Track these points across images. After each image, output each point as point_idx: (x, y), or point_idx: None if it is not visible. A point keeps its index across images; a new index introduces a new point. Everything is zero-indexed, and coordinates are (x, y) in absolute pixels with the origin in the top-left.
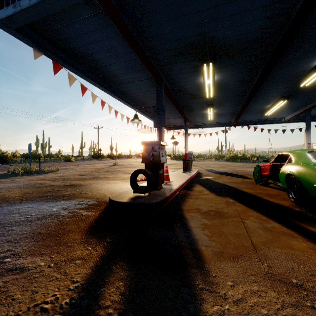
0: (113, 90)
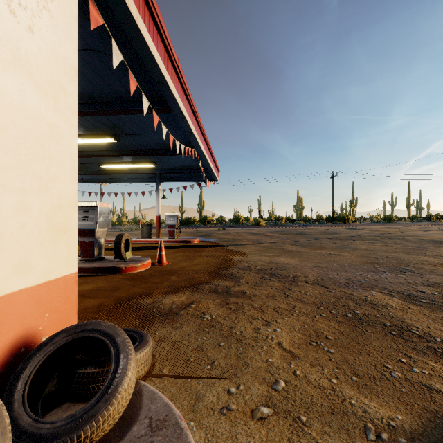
0: (87, 180)
